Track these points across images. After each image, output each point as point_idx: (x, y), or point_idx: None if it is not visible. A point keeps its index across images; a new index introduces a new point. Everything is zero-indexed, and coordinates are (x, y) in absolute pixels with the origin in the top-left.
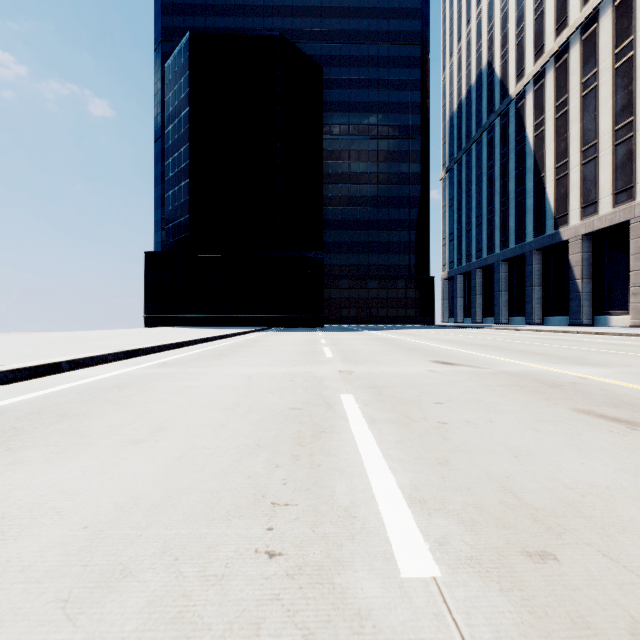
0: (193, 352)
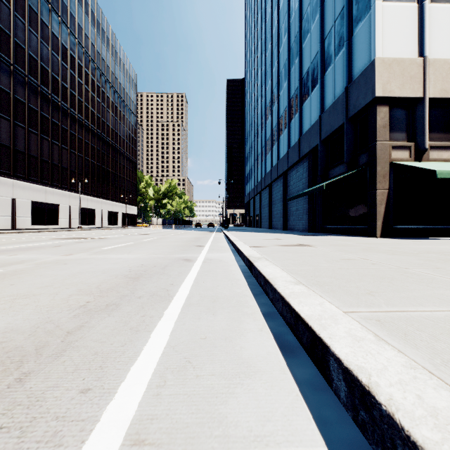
0: (186, 283)
